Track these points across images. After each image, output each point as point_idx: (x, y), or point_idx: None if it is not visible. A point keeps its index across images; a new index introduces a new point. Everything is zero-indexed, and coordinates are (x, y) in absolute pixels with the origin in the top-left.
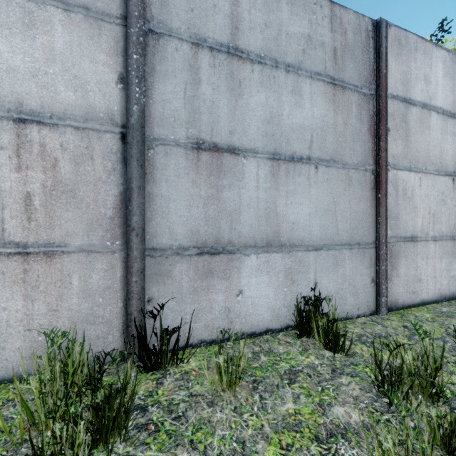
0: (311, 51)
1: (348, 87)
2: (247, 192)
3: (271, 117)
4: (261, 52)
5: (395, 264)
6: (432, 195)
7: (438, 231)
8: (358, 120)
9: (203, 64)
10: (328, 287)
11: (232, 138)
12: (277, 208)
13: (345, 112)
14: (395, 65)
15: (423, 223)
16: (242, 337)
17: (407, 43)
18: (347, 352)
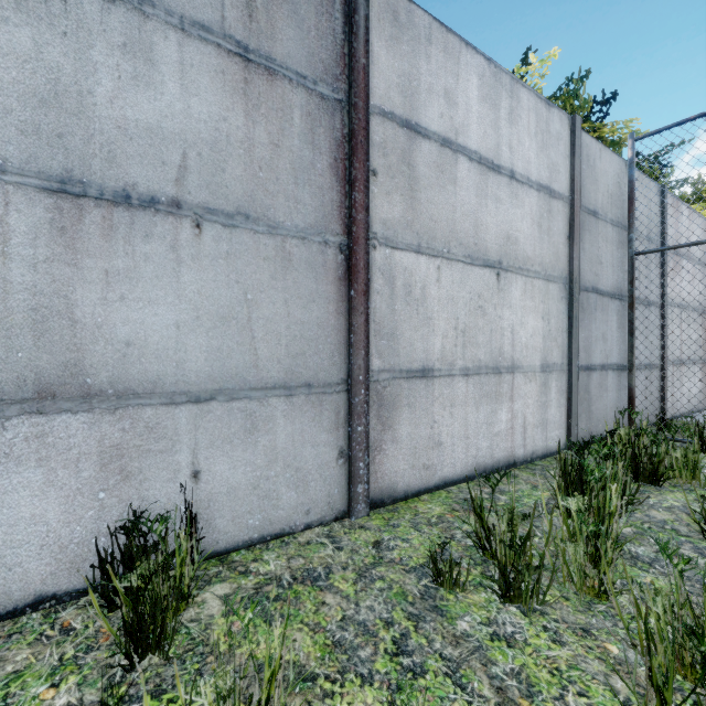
0: None
1: (282, 73)
2: None
3: (55, 93)
4: None
5: (390, 420)
6: (462, 298)
7: (472, 359)
8: (306, 143)
9: None
10: (232, 477)
11: None
12: (75, 308)
13: (277, 122)
14: (386, 57)
15: (445, 345)
16: None
17: (412, 24)
18: (168, 651)
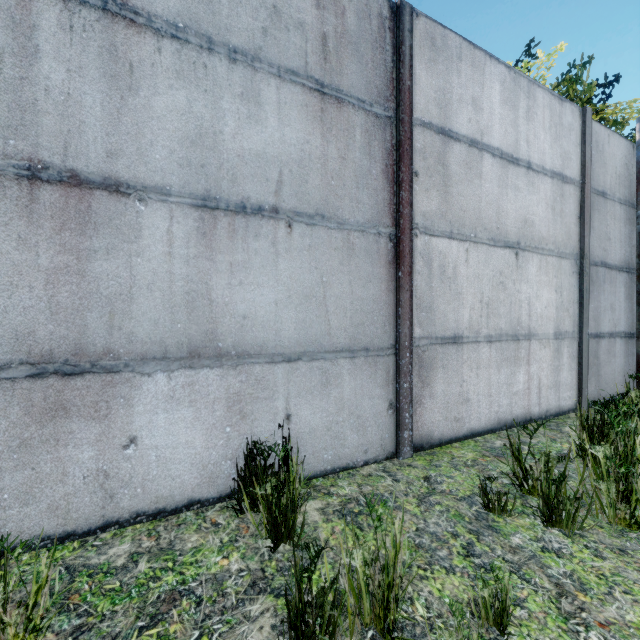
0: (279, 33)
1: (347, 100)
2: (148, 262)
3: (200, 135)
4: (177, 19)
5: (428, 379)
6: (486, 275)
7: (495, 328)
8: (365, 154)
9: (45, 21)
10: (312, 421)
11: (114, 165)
12: (212, 291)
13: (343, 140)
14: (426, 77)
15: (472, 316)
16: (136, 520)
17: (446, 46)
18: (298, 541)
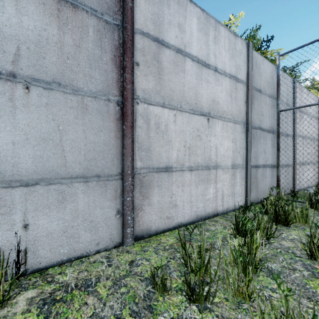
0: None
1: (81, 7)
2: None
3: None
4: None
5: (147, 194)
6: (188, 131)
7: (194, 162)
8: (97, 46)
9: None
10: (49, 227)
11: None
12: None
13: (78, 33)
14: (144, 3)
15: (178, 155)
16: None
17: None
18: None
